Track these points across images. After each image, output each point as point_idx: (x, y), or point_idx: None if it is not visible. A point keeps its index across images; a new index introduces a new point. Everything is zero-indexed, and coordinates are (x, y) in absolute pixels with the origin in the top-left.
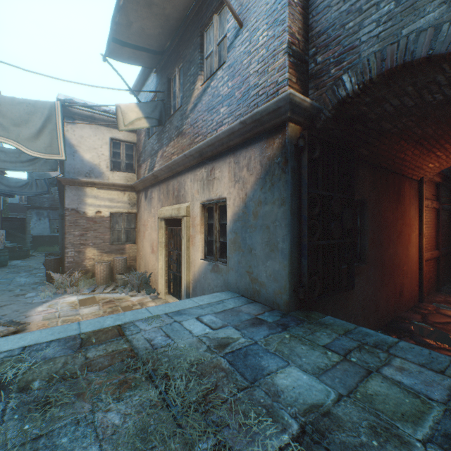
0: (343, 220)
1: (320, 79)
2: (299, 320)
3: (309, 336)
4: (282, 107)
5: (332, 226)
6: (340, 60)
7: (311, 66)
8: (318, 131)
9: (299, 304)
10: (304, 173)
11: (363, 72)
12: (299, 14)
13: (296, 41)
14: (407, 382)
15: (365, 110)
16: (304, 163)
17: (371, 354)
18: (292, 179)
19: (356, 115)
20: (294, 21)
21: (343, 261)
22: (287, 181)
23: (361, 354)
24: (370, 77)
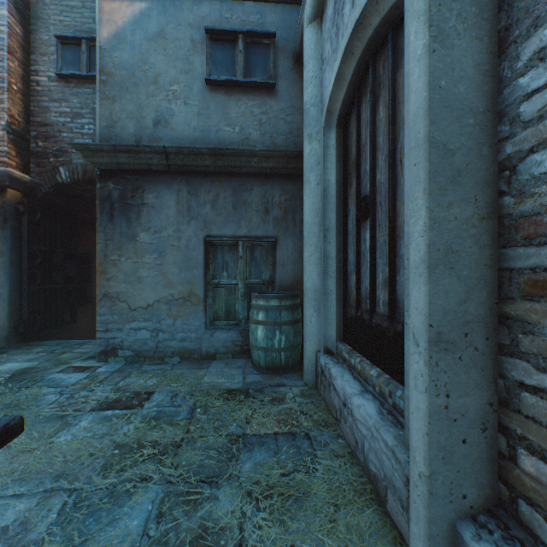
0: (66, 269)
1: (42, 160)
2: (19, 347)
3: (27, 351)
4: (1, 176)
5: (55, 274)
6: (59, 155)
7: (34, 145)
8: (40, 199)
9: (20, 339)
10: (25, 232)
11: (74, 172)
12: (20, 100)
13: (17, 122)
14: (85, 351)
15: (81, 193)
16: (26, 225)
17: (71, 348)
18: (13, 235)
19: (75, 194)
20: (16, 105)
21: (67, 302)
22: (8, 237)
23: (64, 349)
24: (79, 178)
